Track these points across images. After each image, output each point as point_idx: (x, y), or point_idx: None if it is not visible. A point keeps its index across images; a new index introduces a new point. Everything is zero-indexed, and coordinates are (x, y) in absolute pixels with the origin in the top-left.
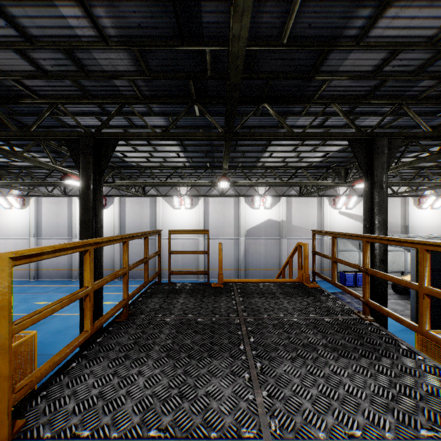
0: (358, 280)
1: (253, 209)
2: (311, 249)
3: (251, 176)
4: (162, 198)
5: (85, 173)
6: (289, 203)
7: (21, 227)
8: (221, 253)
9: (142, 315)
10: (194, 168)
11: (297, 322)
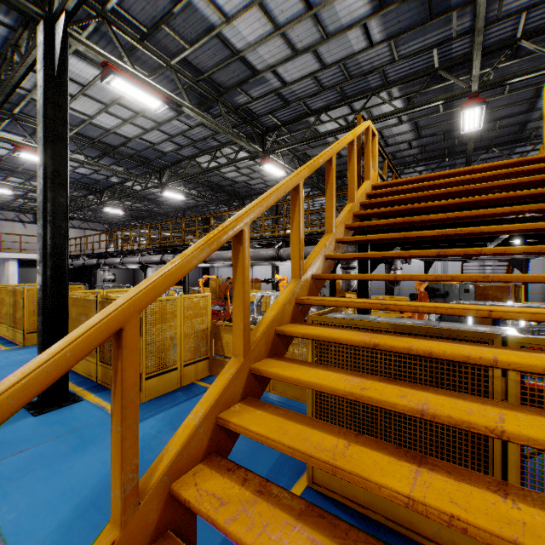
0: None
1: None
2: None
3: None
4: None
5: None
6: None
7: None
8: None
9: None
10: None
11: None
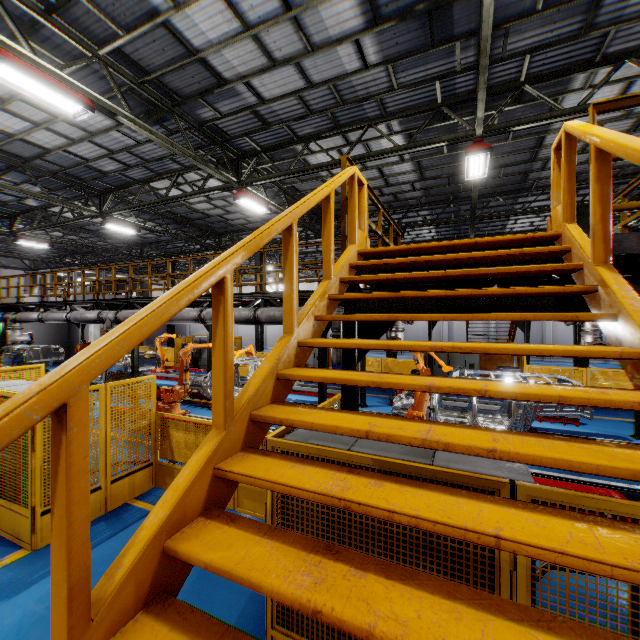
0: None
1: None
2: None
3: None
4: None
5: None
6: None
7: None
8: None
9: None
10: (441, 240)
11: None
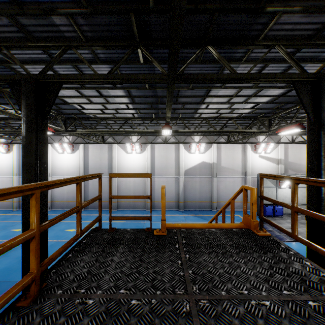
0: (276, 211)
1: (190, 153)
2: (236, 185)
3: (189, 126)
4: (117, 145)
5: (27, 115)
6: (219, 149)
7: (6, 168)
8: (164, 198)
9: (59, 289)
10: (142, 119)
11: (272, 311)
